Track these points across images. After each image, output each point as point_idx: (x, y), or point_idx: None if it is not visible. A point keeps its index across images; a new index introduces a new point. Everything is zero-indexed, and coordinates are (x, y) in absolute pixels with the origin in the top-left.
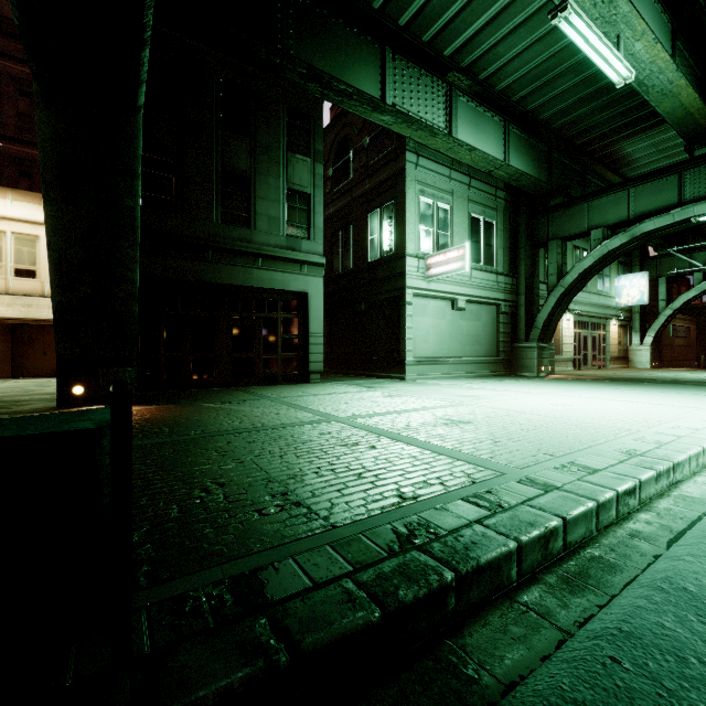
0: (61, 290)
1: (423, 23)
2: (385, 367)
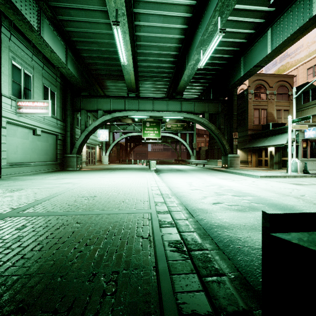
0: None
1: None
2: None
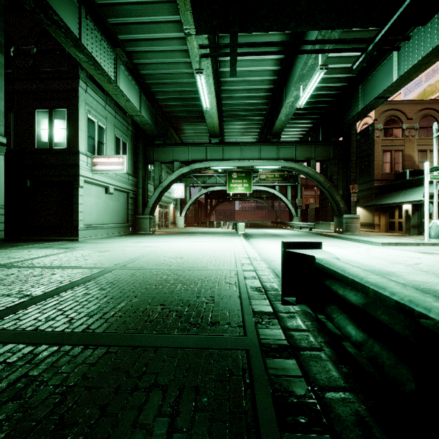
0: None
1: (112, 12)
2: (56, 233)
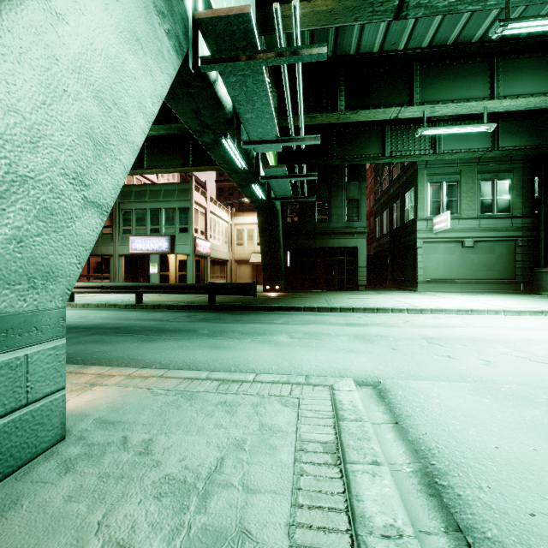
0: (263, 259)
1: None
2: (411, 284)
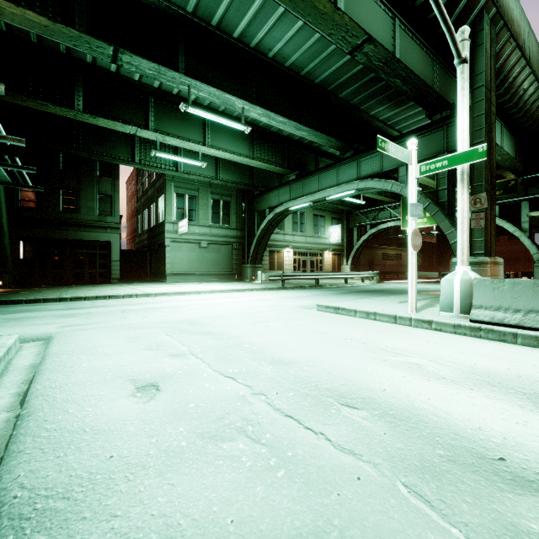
0: None
1: None
2: (162, 277)
